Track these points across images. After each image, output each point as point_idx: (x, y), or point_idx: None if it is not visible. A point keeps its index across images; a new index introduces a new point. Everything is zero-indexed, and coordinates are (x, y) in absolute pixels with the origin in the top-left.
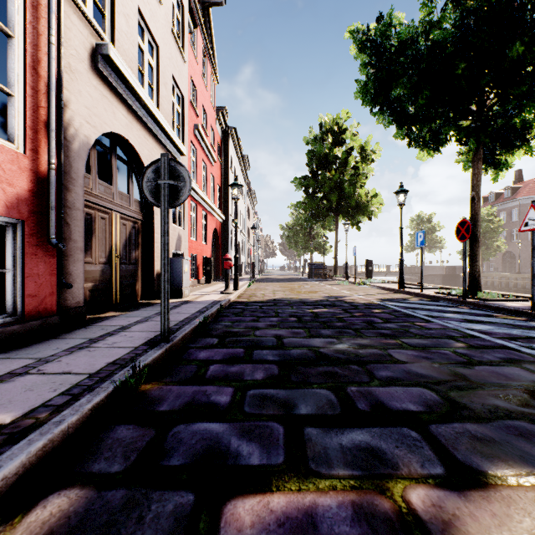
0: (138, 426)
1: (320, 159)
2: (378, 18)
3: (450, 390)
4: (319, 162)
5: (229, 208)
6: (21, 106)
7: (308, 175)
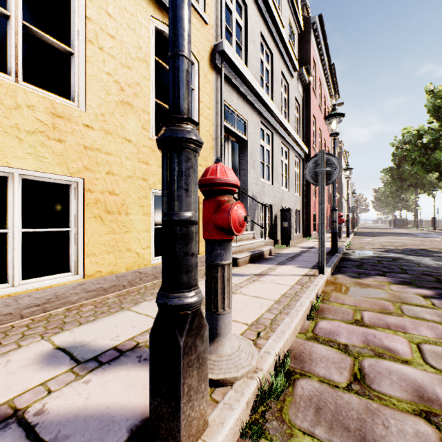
0: (358, 235)
1: (401, 157)
2: (416, 131)
3: (395, 236)
4: (401, 159)
5: (341, 191)
6: (328, 199)
7: (392, 167)
